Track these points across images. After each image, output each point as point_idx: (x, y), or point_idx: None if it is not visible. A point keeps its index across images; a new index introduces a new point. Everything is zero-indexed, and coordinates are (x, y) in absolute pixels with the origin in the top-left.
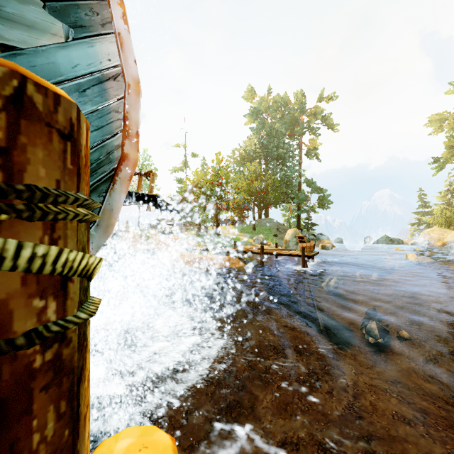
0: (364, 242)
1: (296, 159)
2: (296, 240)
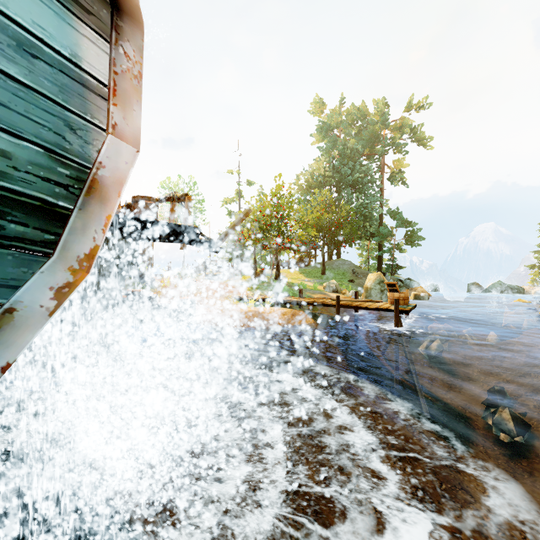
0: (468, 290)
1: (376, 185)
2: (381, 288)
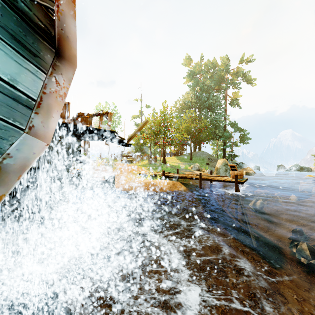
0: (277, 169)
1: (222, 107)
2: (225, 168)
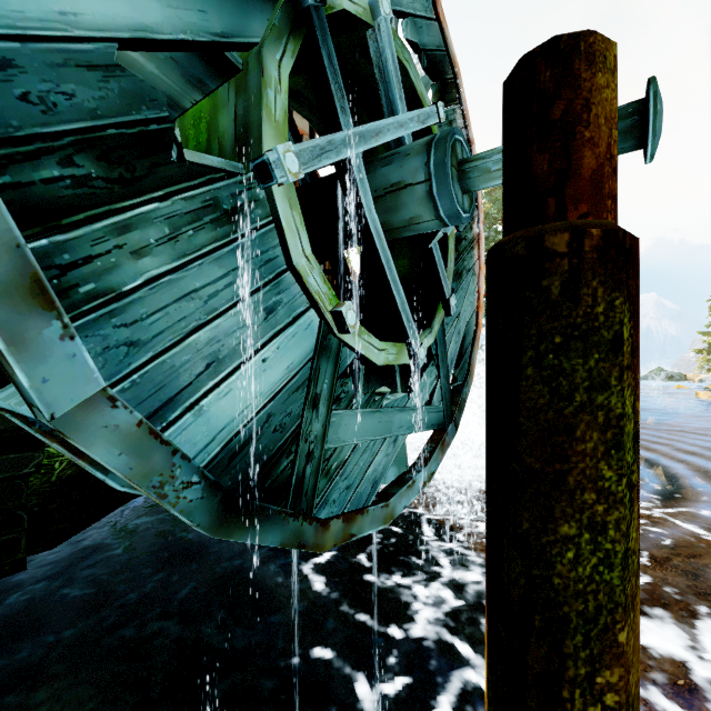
0: None
1: None
2: None
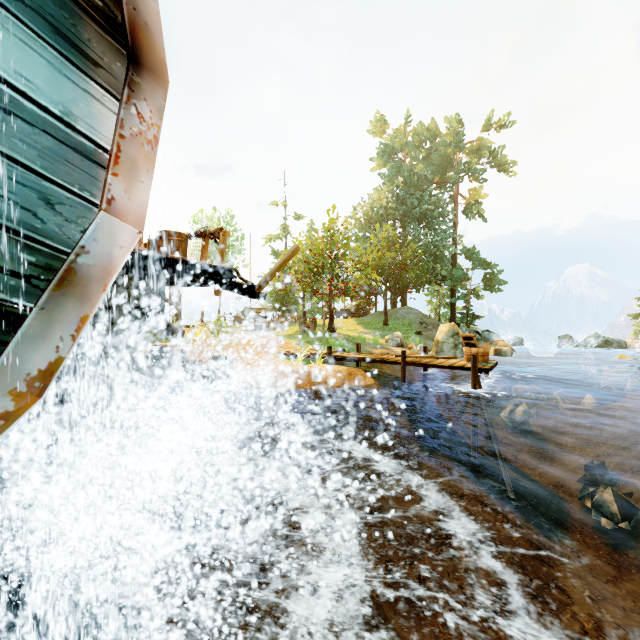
0: (559, 344)
1: (449, 219)
2: (454, 342)
